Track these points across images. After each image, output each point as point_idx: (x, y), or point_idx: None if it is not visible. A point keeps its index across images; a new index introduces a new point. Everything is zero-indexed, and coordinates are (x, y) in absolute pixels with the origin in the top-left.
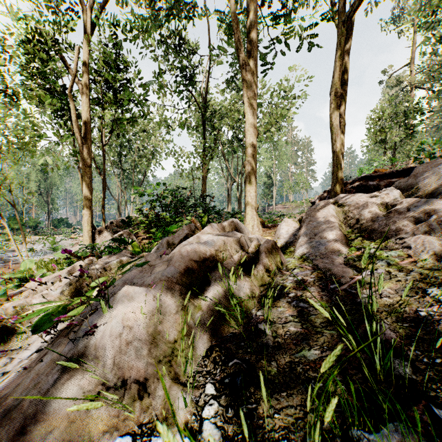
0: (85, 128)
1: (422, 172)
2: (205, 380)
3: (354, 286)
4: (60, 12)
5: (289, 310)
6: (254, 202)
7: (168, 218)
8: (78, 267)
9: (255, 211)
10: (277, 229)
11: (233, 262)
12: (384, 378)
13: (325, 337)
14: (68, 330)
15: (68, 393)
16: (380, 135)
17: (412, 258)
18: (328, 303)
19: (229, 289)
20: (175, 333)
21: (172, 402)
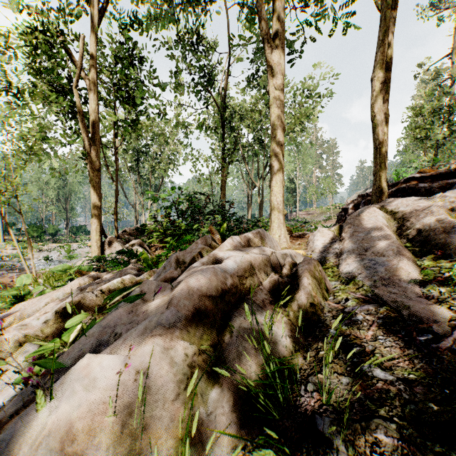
0: (94, 128)
1: None
2: None
3: None
4: None
5: (360, 384)
6: (281, 208)
7: (184, 226)
8: (76, 285)
9: (283, 219)
10: (310, 240)
11: (264, 292)
12: None
13: None
14: None
15: None
16: (420, 132)
17: None
18: (429, 376)
19: (263, 348)
20: (171, 445)
21: None
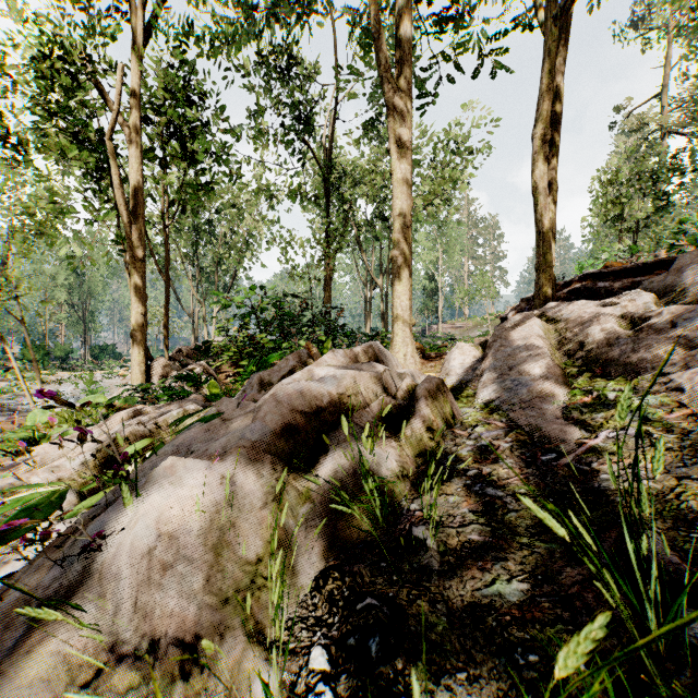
0: (135, 198)
1: (690, 264)
2: (311, 638)
3: (585, 459)
4: (93, 9)
5: (468, 501)
6: (407, 315)
7: (269, 343)
8: (117, 422)
9: (409, 331)
10: (446, 360)
11: (370, 415)
12: (665, 650)
13: (538, 556)
14: (66, 537)
15: (35, 671)
16: (613, 208)
17: (687, 409)
18: (539, 489)
19: (361, 463)
20: (260, 545)
21: (244, 685)
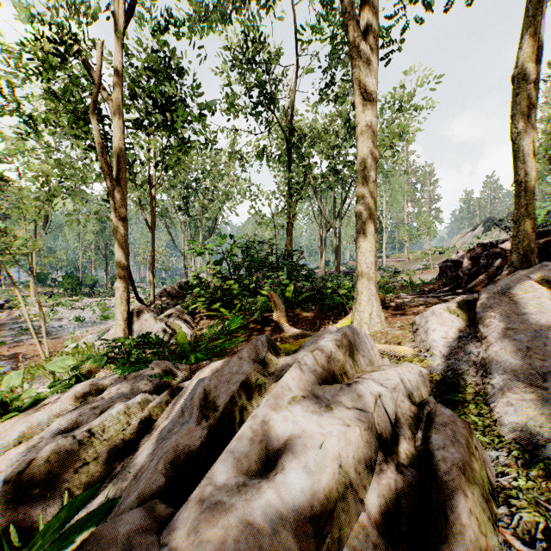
0: (118, 164)
1: None
2: None
3: None
4: None
5: None
6: (372, 272)
7: (237, 289)
8: (69, 400)
9: (375, 289)
10: (420, 327)
11: (370, 536)
12: None
13: None
14: None
15: None
16: None
17: None
18: None
19: None
20: None
21: None
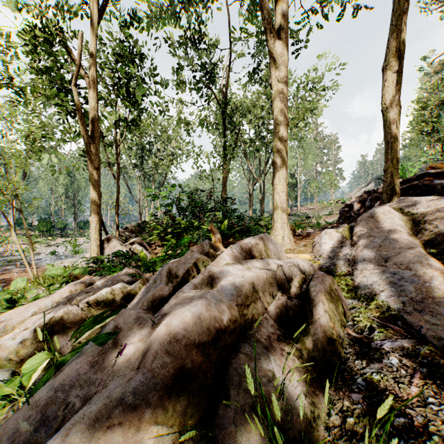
0: (93, 126)
1: None
2: None
3: None
4: None
5: None
6: (284, 207)
7: (184, 224)
8: (66, 292)
9: (286, 219)
10: (317, 243)
11: (269, 322)
12: None
13: None
14: None
15: None
16: (427, 125)
17: None
18: None
19: (273, 438)
20: None
21: None
